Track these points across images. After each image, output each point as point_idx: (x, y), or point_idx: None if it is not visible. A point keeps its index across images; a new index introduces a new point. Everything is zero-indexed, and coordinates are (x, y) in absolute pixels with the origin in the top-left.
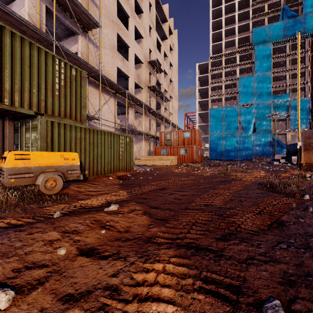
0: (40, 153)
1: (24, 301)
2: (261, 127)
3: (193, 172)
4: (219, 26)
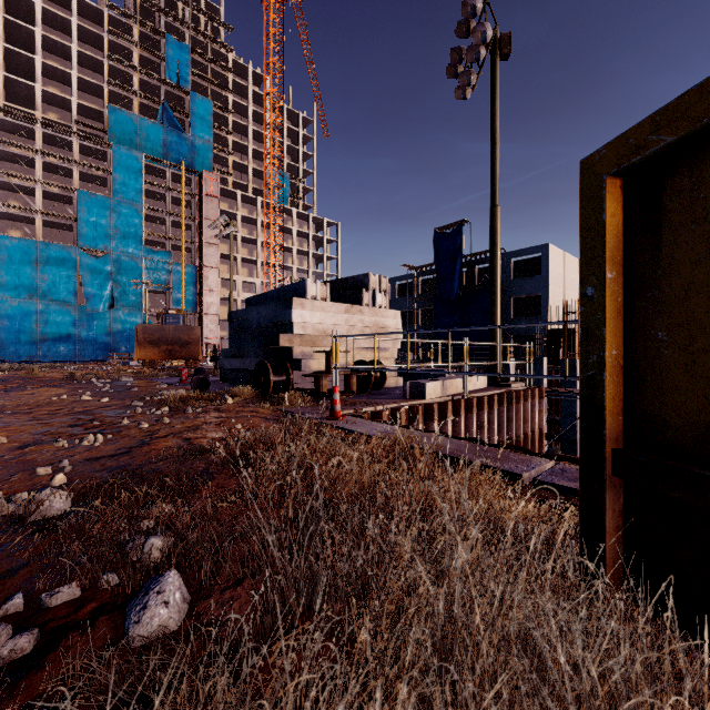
0: None
1: None
2: (126, 300)
3: None
4: (27, 40)
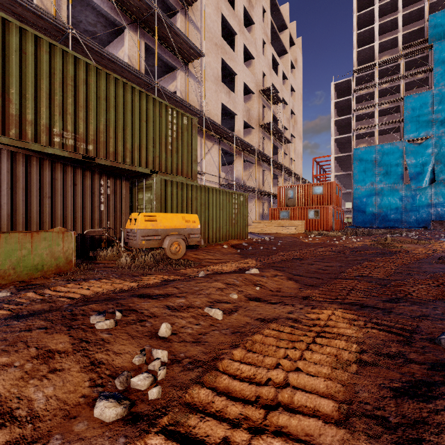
0: (164, 214)
1: (231, 318)
2: None
3: (332, 242)
4: (369, 20)
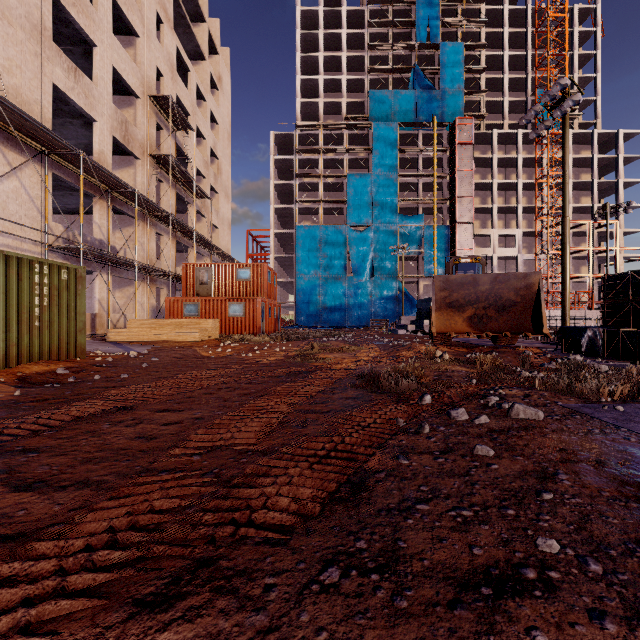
0: None
1: None
2: (383, 268)
3: (244, 355)
4: (314, 68)
